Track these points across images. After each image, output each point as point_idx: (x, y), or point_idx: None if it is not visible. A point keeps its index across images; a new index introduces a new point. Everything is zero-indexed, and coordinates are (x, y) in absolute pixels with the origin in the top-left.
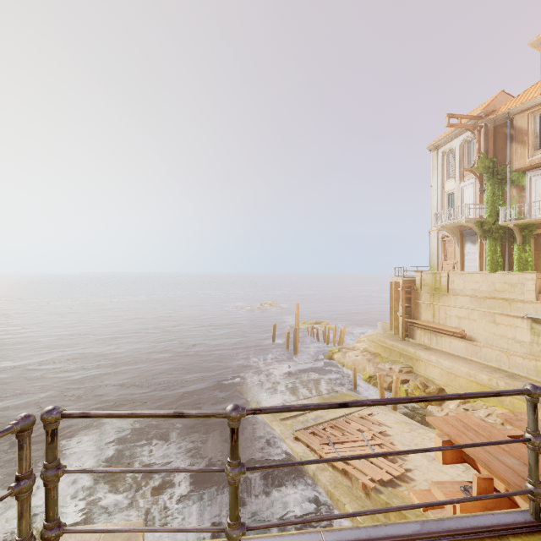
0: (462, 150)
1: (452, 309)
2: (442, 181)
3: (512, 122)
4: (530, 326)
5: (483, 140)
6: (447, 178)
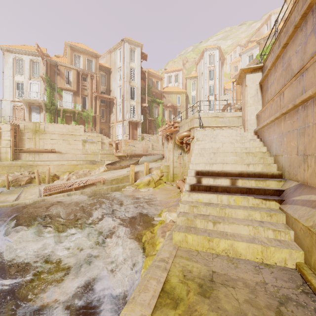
0: (30, 64)
1: (48, 140)
2: (14, 73)
3: (57, 67)
4: (82, 143)
5: (45, 66)
6: (17, 73)
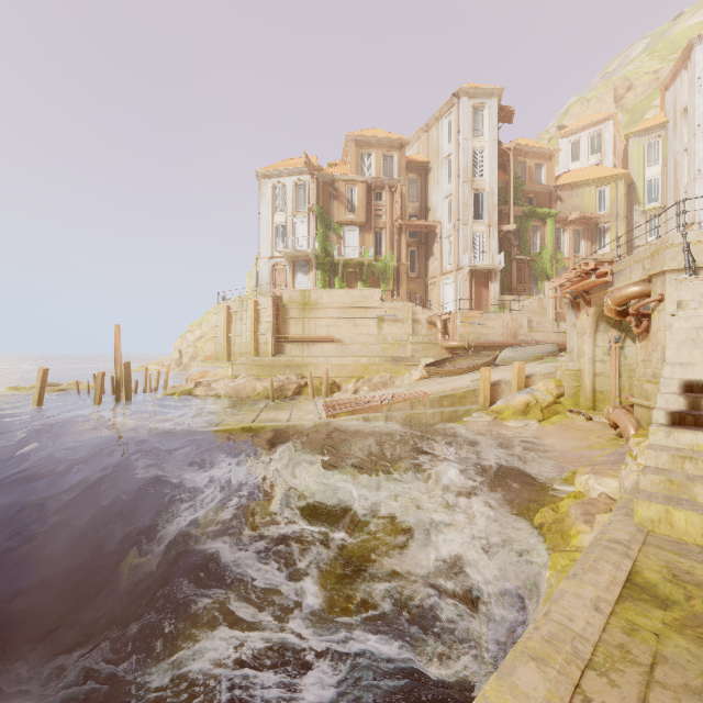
0: (295, 189)
1: (322, 320)
2: (272, 211)
3: (334, 185)
4: (377, 324)
5: (316, 189)
6: (276, 211)
